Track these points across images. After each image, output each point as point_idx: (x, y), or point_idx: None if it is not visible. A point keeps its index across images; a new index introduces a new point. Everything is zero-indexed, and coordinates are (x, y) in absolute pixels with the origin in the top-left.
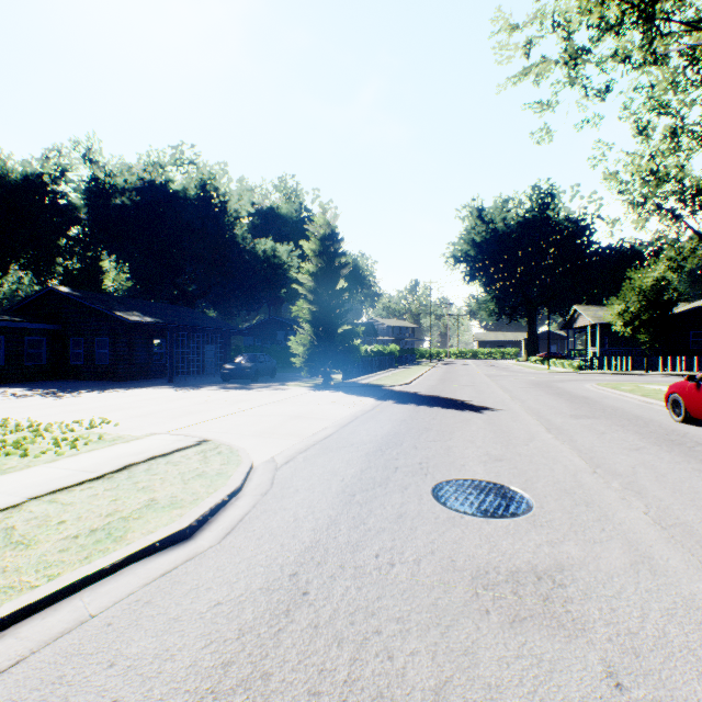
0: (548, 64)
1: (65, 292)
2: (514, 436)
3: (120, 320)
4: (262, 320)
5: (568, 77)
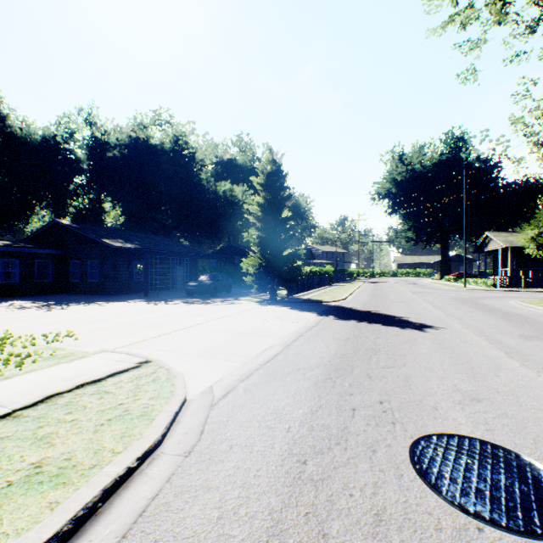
0: (473, 11)
1: (66, 224)
2: (475, 362)
3: (107, 246)
4: (223, 247)
5: (498, 14)
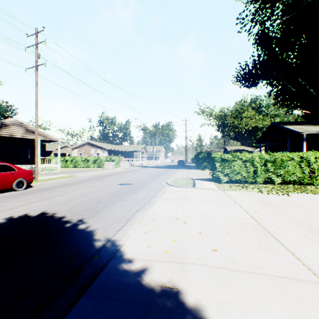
0: None
1: None
2: (84, 193)
3: None
4: None
5: None
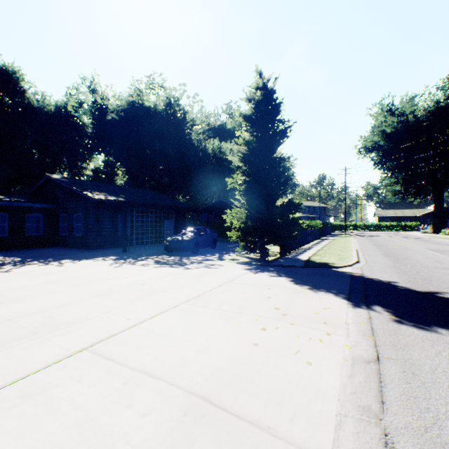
0: None
1: (54, 178)
2: None
3: (89, 199)
4: (213, 202)
5: None
